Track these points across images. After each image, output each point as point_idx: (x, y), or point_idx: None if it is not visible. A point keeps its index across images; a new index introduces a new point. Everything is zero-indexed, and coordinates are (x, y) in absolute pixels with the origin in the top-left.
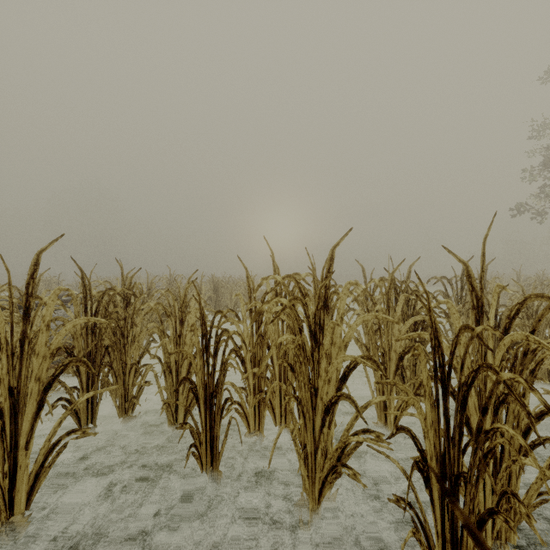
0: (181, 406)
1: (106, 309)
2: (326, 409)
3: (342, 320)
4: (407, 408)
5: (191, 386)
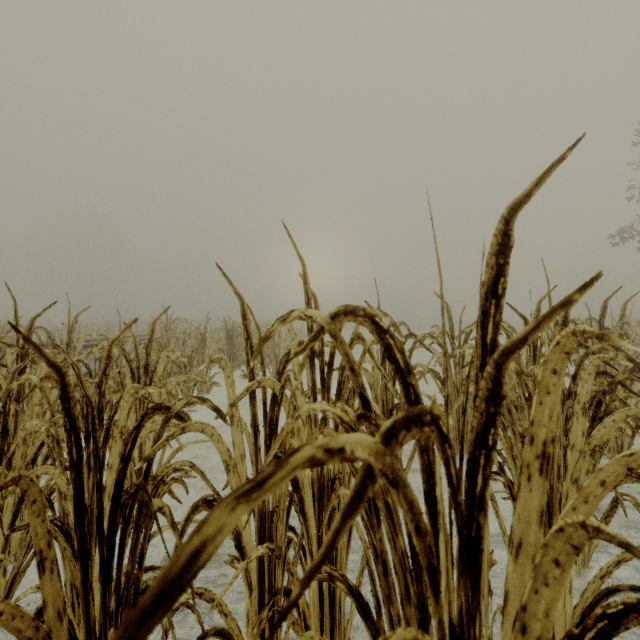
0: (97, 609)
1: None
2: None
3: (547, 462)
4: None
5: None
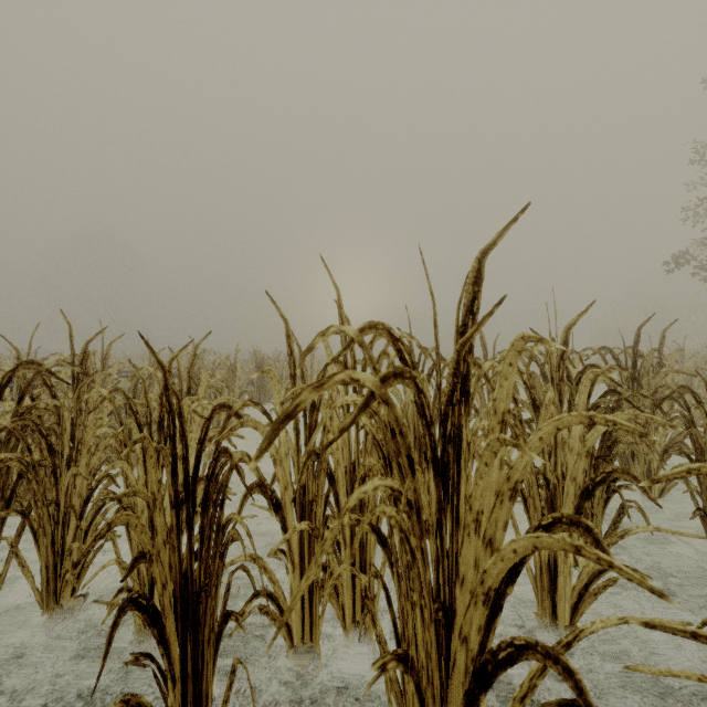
0: None
1: (19, 401)
2: (478, 671)
3: (505, 426)
4: (601, 592)
5: (130, 594)
